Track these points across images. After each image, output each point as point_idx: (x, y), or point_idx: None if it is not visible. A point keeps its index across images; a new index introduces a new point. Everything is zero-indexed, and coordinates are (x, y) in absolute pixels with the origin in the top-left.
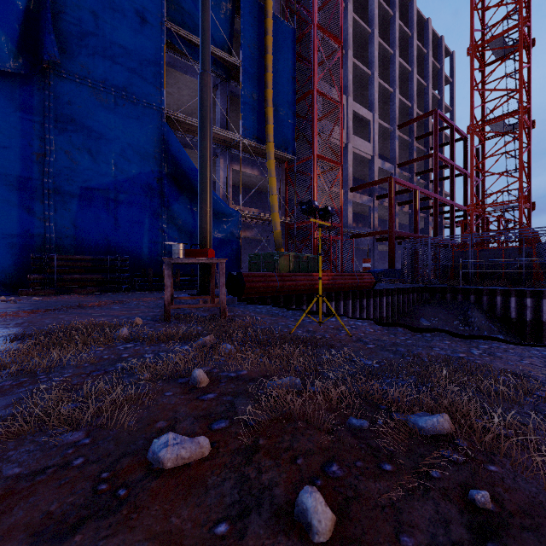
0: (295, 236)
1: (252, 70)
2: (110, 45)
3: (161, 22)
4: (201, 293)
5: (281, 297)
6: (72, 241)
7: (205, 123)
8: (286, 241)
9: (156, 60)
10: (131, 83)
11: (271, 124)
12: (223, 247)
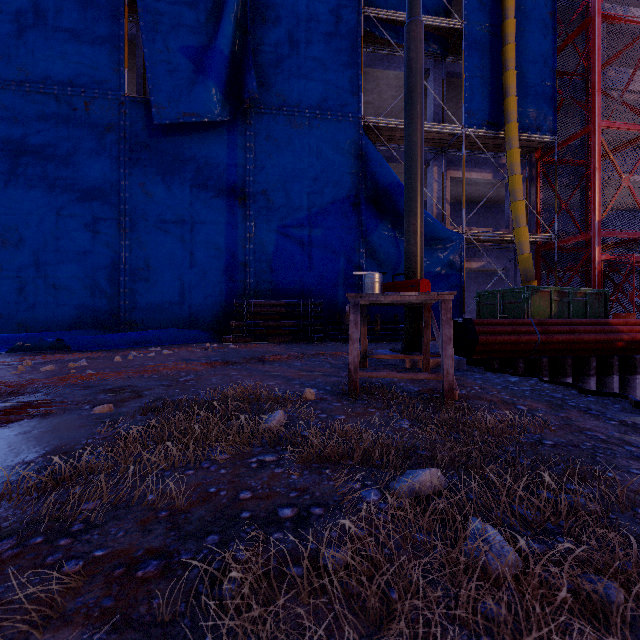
0: (556, 262)
1: (480, 27)
2: (304, 62)
3: (358, 12)
4: (408, 348)
5: (543, 360)
6: (269, 285)
7: (413, 96)
8: (537, 270)
9: (352, 60)
10: (325, 97)
11: (513, 95)
12: (437, 285)
